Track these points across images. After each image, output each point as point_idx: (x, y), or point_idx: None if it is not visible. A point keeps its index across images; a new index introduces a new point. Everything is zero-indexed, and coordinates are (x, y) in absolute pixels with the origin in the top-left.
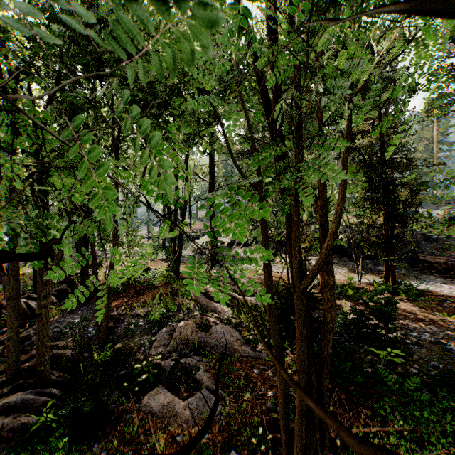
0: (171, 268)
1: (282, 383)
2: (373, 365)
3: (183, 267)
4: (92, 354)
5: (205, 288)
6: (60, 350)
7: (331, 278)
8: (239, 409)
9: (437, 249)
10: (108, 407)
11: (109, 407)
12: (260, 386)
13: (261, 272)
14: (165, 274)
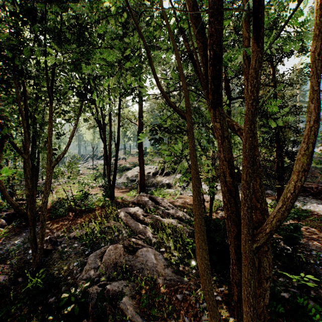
0: (106, 194)
1: None
2: (287, 288)
3: (117, 192)
4: (26, 278)
5: (133, 211)
6: None
7: (267, 217)
8: None
9: (308, 177)
10: None
11: None
12: (184, 315)
13: (179, 196)
14: (101, 199)
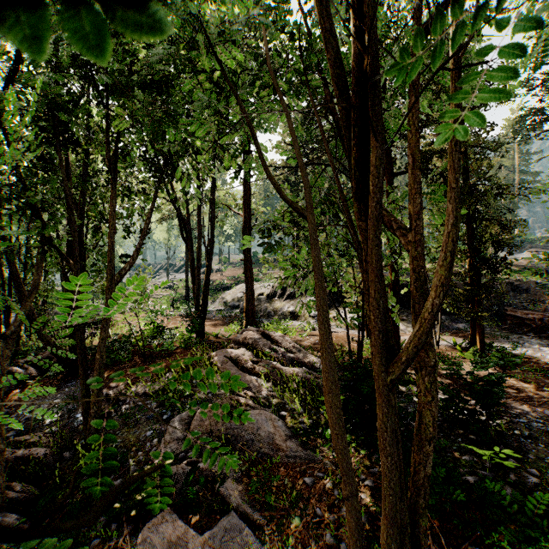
0: (193, 328)
1: (356, 531)
2: (473, 470)
3: (209, 326)
4: (75, 453)
5: (237, 355)
6: (28, 450)
7: (429, 354)
8: (284, 547)
9: (529, 301)
10: (89, 541)
11: (91, 543)
12: (314, 505)
13: (311, 332)
14: (185, 336)
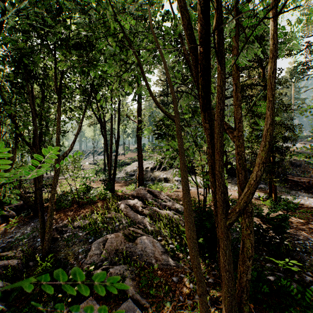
0: (107, 187)
1: None
2: (273, 273)
3: (117, 186)
4: (36, 263)
5: (133, 203)
6: (7, 261)
7: (249, 205)
8: None
9: (301, 172)
10: None
11: None
12: (178, 294)
13: (176, 190)
14: (103, 192)
